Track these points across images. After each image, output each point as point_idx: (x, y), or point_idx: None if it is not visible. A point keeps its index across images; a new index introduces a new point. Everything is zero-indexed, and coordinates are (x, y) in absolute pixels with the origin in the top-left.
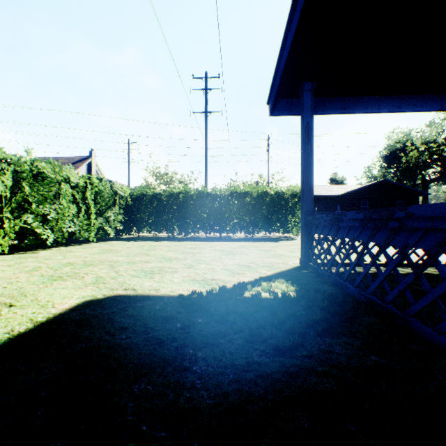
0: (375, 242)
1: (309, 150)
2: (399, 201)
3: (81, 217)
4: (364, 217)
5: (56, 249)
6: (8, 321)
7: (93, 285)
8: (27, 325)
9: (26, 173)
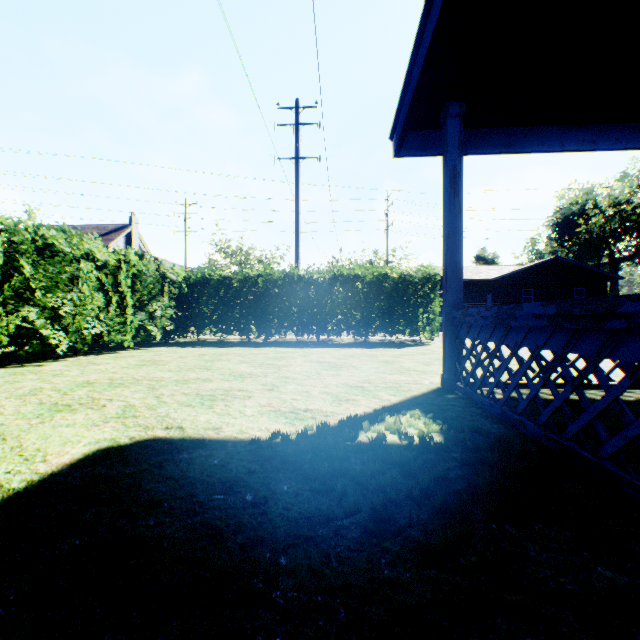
0: (579, 353)
1: (455, 209)
2: (578, 288)
3: (111, 312)
4: (557, 311)
5: (73, 360)
6: None
7: (117, 420)
8: None
9: (26, 245)
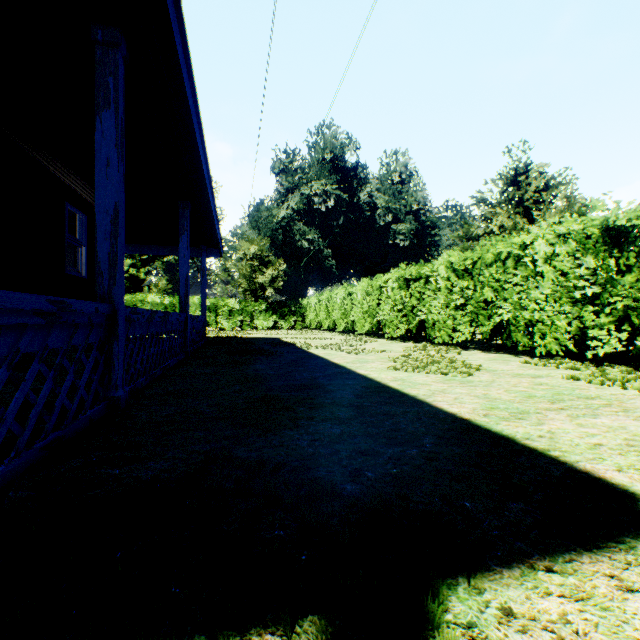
0: None
1: None
2: None
3: None
4: None
5: None
6: (574, 445)
7: None
8: (540, 445)
9: None
